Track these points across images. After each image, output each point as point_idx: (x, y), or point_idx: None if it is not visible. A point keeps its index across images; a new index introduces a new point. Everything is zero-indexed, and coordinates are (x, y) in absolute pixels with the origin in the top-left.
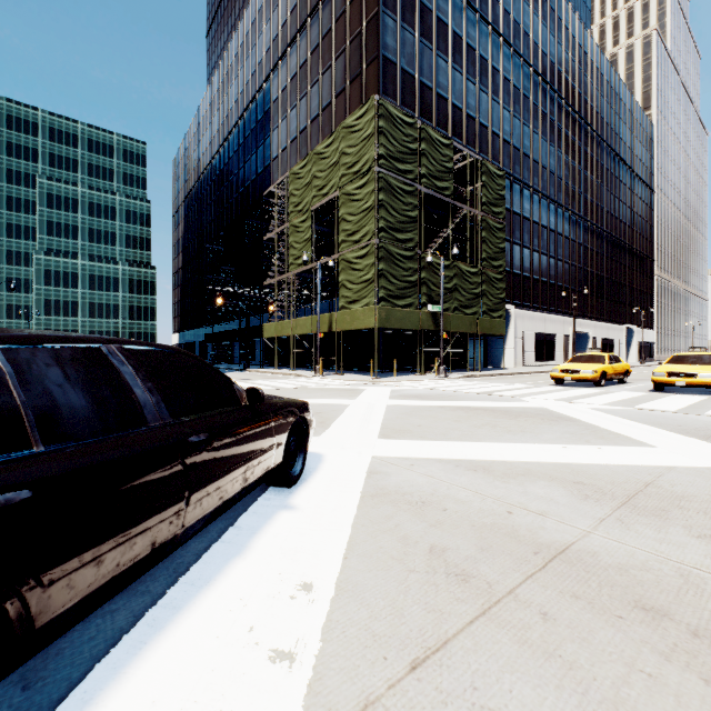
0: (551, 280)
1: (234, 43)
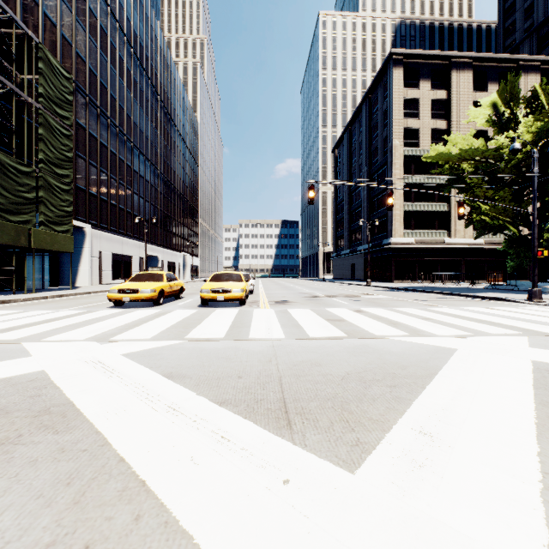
0: (129, 209)
1: None
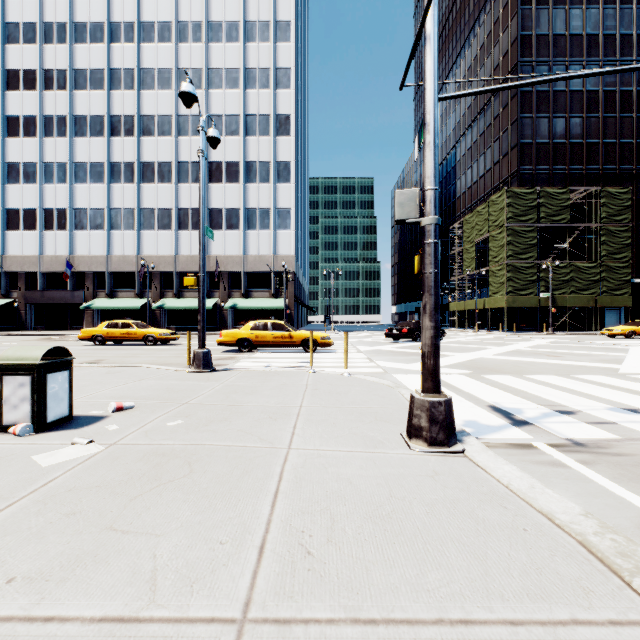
0: None
1: None
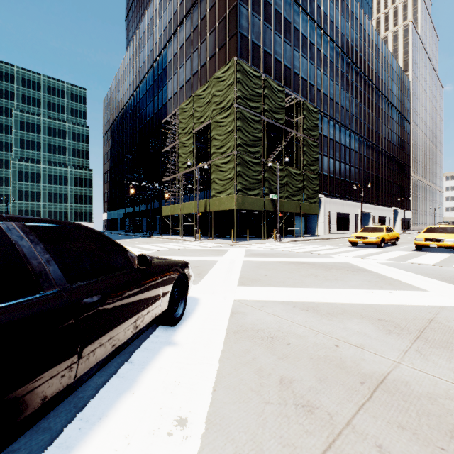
0: (347, 179)
1: (143, 24)
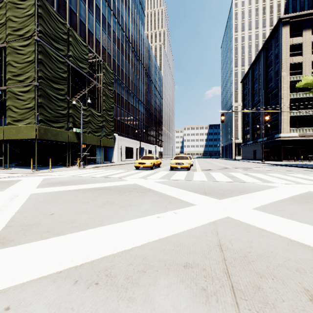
0: (132, 125)
1: None
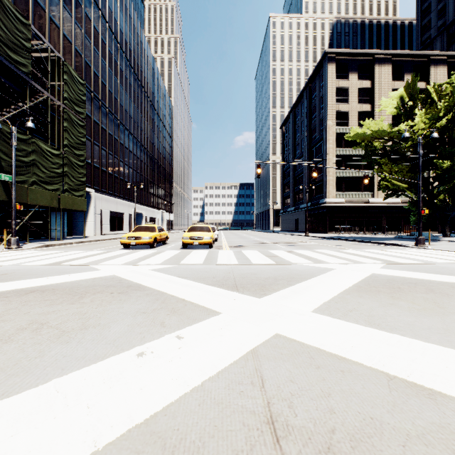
0: (121, 176)
1: None
